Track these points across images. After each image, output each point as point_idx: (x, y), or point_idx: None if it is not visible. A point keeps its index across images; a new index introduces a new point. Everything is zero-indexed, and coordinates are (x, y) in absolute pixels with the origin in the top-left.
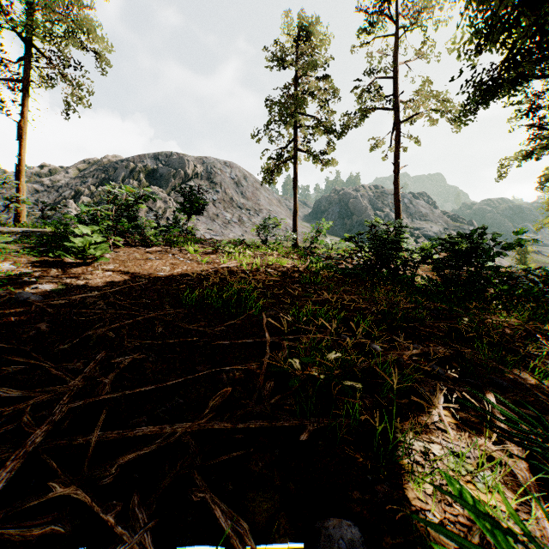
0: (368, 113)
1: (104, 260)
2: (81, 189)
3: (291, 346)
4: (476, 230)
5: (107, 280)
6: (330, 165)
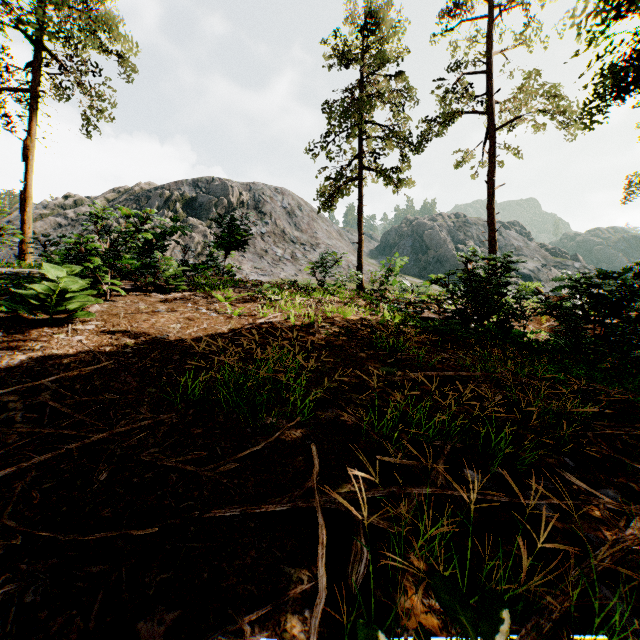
0: (453, 119)
1: (81, 316)
2: (109, 222)
3: (370, 513)
4: (630, 267)
5: (68, 352)
6: (405, 186)
